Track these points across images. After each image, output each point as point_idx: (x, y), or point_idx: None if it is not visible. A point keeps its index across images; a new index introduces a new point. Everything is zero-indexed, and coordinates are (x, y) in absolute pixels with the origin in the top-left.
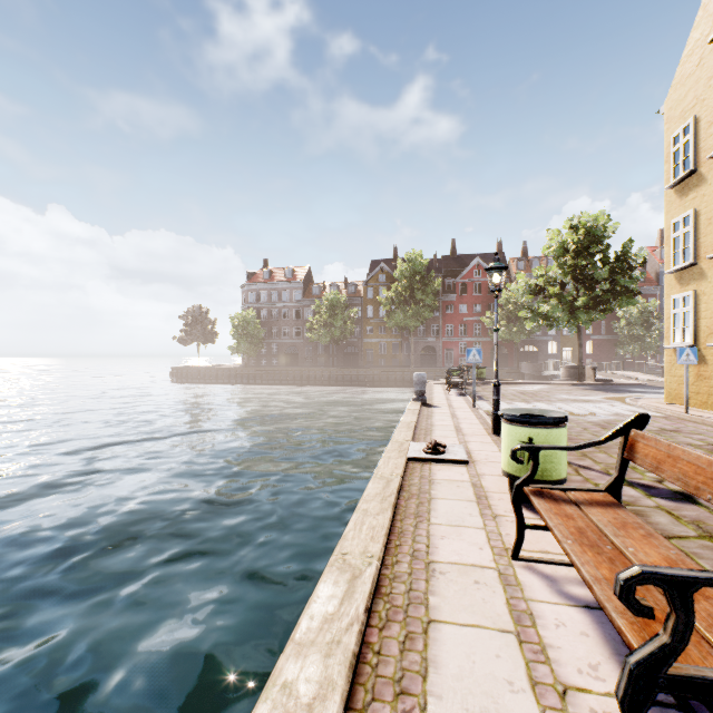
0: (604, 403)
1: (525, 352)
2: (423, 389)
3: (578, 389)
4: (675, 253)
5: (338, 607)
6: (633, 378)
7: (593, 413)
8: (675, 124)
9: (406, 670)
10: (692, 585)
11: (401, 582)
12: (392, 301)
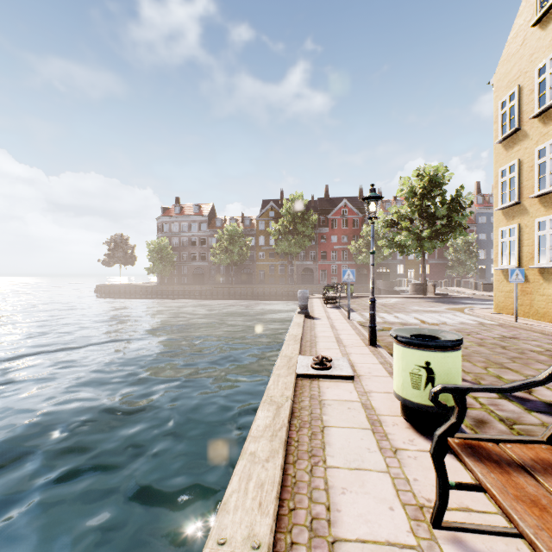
0: (448, 313)
1: (380, 273)
2: (306, 303)
3: (425, 301)
4: (503, 194)
5: None
6: (461, 292)
7: (443, 323)
8: (503, 92)
9: None
10: None
11: None
12: (279, 232)
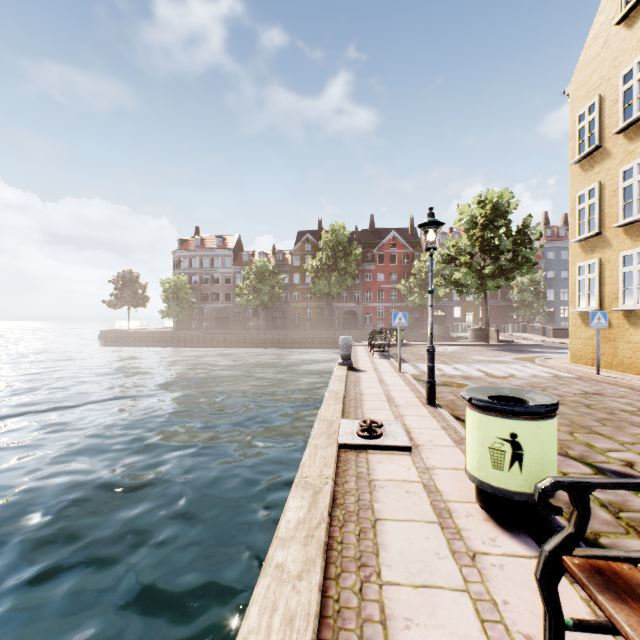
0: (517, 364)
1: (434, 316)
2: (349, 353)
3: (487, 350)
4: (580, 224)
5: None
6: (528, 339)
7: (513, 375)
8: (580, 103)
9: None
10: None
11: None
12: (317, 269)
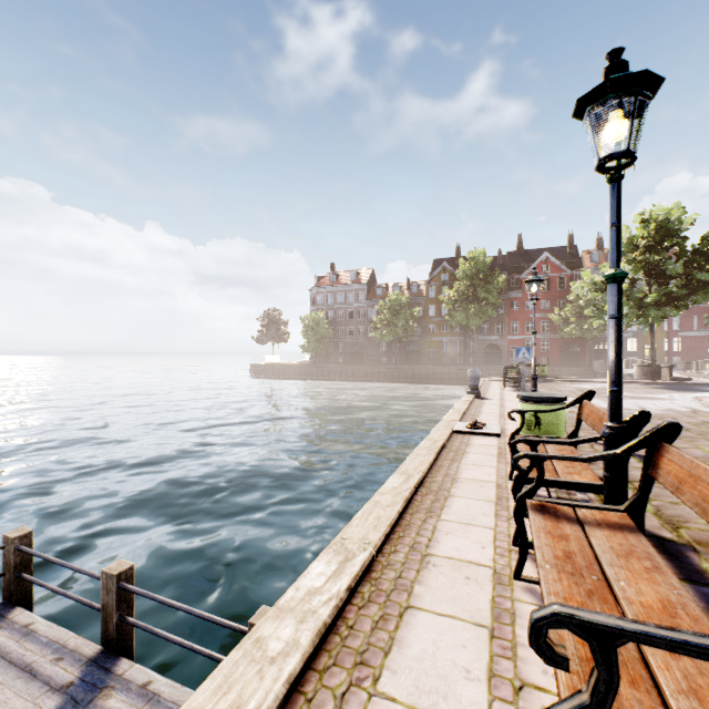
0: (663, 400)
1: (599, 350)
2: (477, 383)
3: (646, 387)
4: None
5: (400, 485)
6: None
7: (643, 408)
8: None
9: (433, 507)
10: (537, 443)
11: (436, 483)
12: (454, 300)
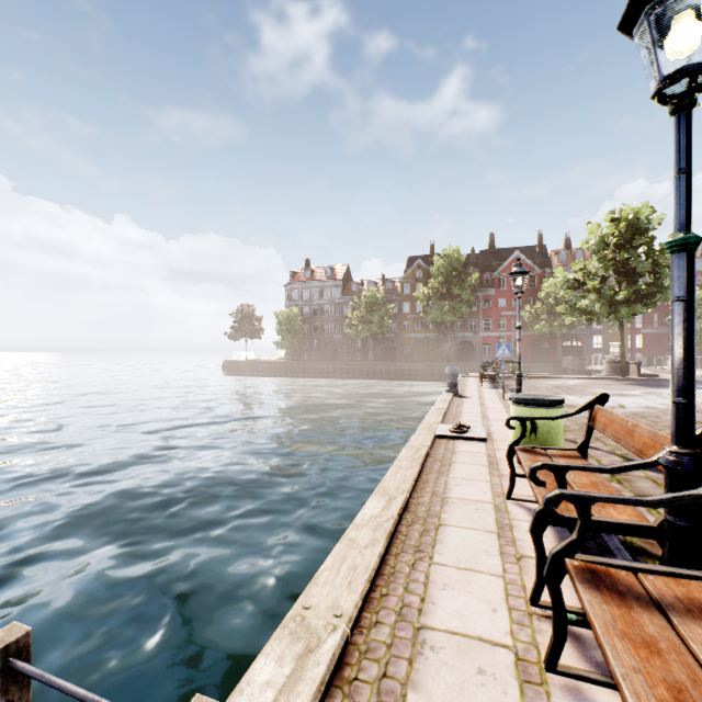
0: (639, 397)
1: (567, 347)
2: (455, 381)
3: (618, 384)
4: None
5: (380, 512)
6: None
7: (622, 406)
8: None
9: (422, 543)
10: (565, 469)
11: (423, 506)
12: (429, 297)
